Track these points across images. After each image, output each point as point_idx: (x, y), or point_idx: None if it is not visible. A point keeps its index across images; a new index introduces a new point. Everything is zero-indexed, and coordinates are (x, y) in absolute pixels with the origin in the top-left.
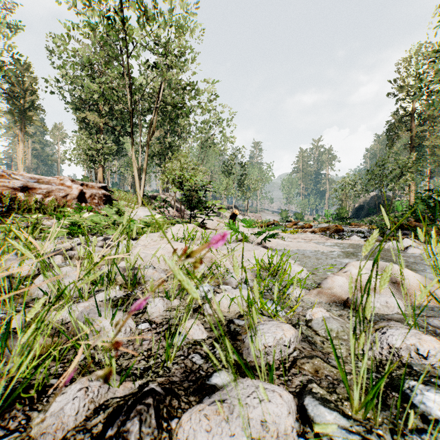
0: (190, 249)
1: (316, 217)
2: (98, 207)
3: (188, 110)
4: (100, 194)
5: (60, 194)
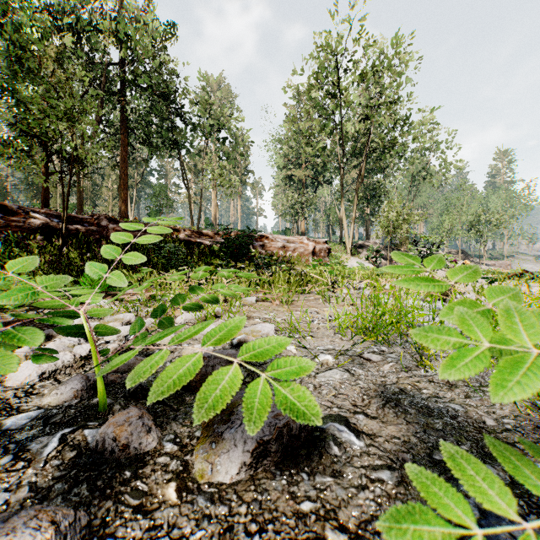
0: None
1: None
2: (324, 259)
3: (399, 149)
4: (324, 248)
5: (301, 250)
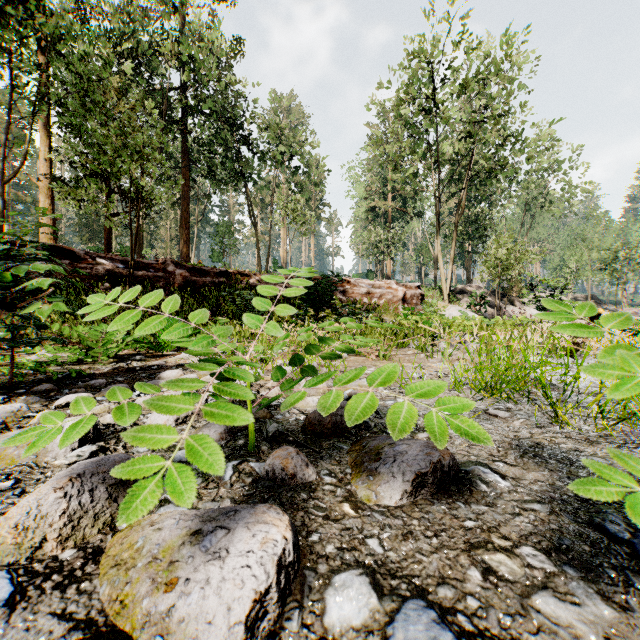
0: None
1: None
2: (416, 307)
3: (510, 171)
4: (417, 295)
5: (388, 296)
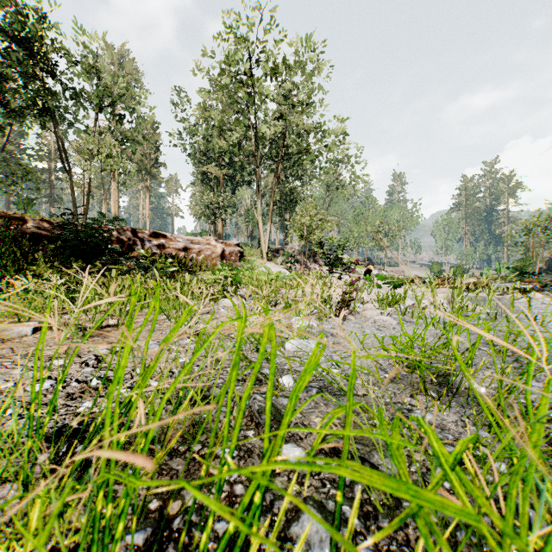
0: (355, 284)
1: (485, 272)
2: (235, 263)
3: (314, 155)
4: (236, 252)
5: (207, 252)
